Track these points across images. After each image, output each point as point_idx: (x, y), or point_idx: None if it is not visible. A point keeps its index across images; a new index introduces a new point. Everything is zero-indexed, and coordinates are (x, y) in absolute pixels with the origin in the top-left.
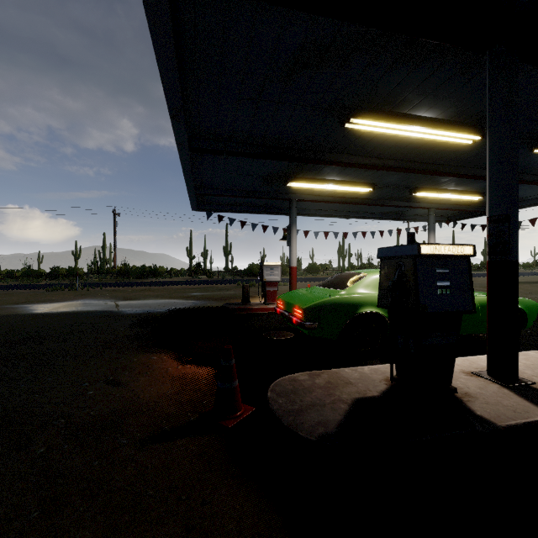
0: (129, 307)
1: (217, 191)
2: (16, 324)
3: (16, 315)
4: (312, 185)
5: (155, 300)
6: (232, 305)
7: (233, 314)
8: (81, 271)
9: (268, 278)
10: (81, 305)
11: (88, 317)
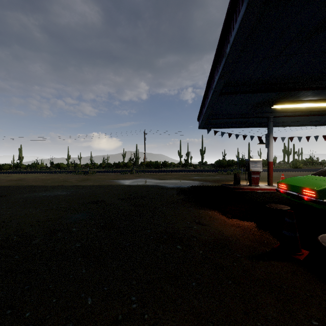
0: (166, 183)
1: (218, 116)
2: (124, 189)
3: (119, 185)
4: (291, 105)
5: (176, 180)
6: (228, 185)
7: (231, 191)
8: (129, 164)
9: (253, 169)
10: (142, 181)
11: (151, 188)
